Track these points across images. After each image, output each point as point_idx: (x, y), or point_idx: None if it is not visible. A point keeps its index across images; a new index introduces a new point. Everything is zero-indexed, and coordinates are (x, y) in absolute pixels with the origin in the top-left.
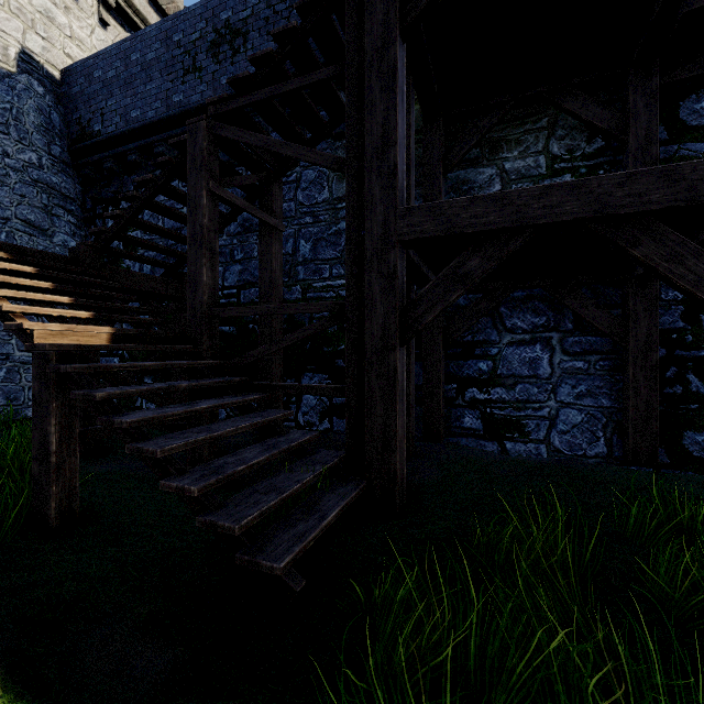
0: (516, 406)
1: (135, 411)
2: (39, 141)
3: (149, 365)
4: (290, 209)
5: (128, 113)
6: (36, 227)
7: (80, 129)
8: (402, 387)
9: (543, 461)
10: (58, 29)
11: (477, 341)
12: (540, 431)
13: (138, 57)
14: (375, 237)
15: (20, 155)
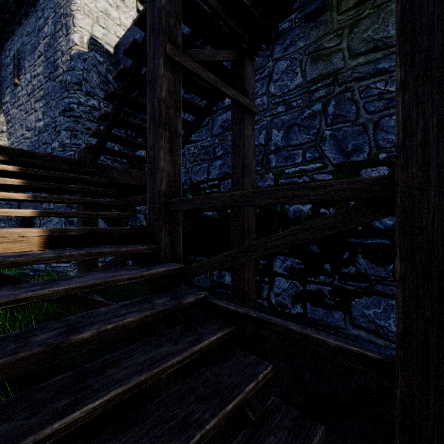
0: None
1: None
2: (98, 93)
3: (48, 293)
4: (263, 103)
5: None
6: None
7: None
8: None
9: None
10: (112, 21)
11: None
12: None
13: None
14: None
15: (87, 103)
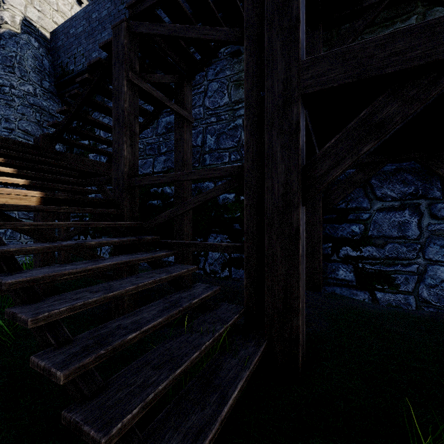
0: (386, 262)
1: (34, 269)
2: (34, 78)
3: (63, 224)
4: (200, 113)
5: (90, 55)
6: (32, 135)
7: (62, 70)
8: (302, 247)
9: (425, 315)
10: (49, 5)
11: (350, 208)
12: (409, 284)
13: (96, 15)
14: (276, 94)
15: (21, 87)
